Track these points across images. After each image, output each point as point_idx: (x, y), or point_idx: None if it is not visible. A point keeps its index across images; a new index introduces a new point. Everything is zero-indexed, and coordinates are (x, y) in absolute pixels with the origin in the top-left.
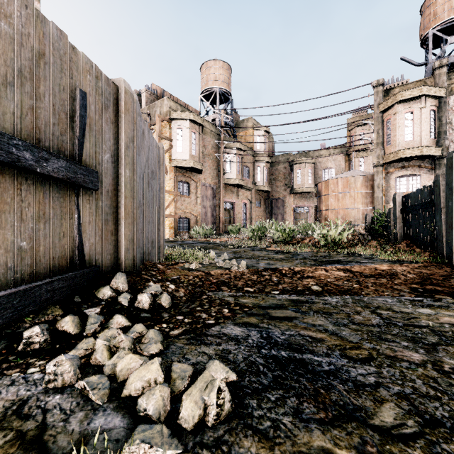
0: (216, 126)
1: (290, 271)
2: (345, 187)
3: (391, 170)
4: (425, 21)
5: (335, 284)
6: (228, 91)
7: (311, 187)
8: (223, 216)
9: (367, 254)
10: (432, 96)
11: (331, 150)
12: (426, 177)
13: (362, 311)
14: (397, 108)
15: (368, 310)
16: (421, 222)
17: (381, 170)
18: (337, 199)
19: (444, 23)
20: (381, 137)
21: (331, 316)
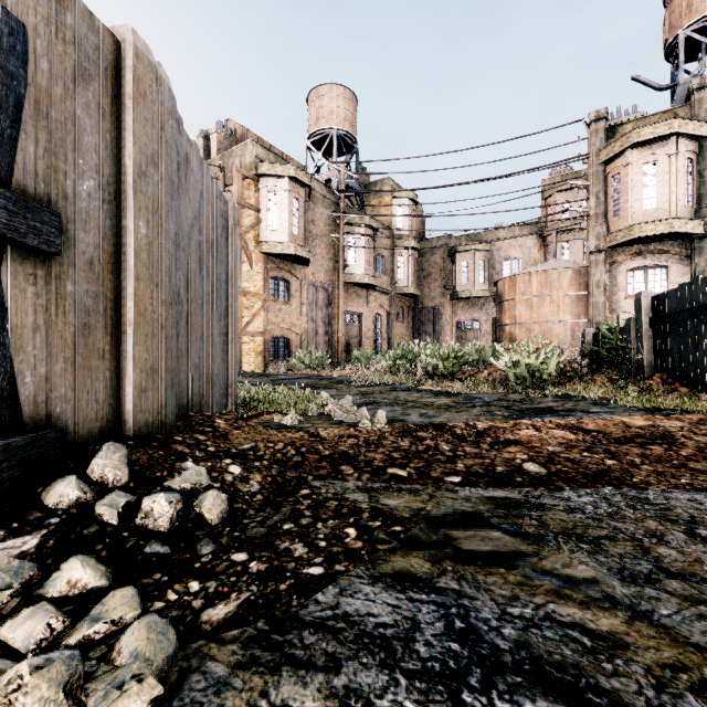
0: (331, 190)
1: (470, 430)
2: (544, 287)
3: (619, 259)
4: (674, 16)
5: (567, 458)
6: (351, 135)
7: (484, 289)
8: (343, 335)
9: (595, 397)
10: (688, 135)
11: (516, 230)
12: (678, 270)
13: (664, 531)
14: (630, 155)
15: (677, 528)
16: (689, 341)
17: (602, 259)
18: (529, 307)
19: (705, 19)
20: (604, 204)
21: (602, 547)
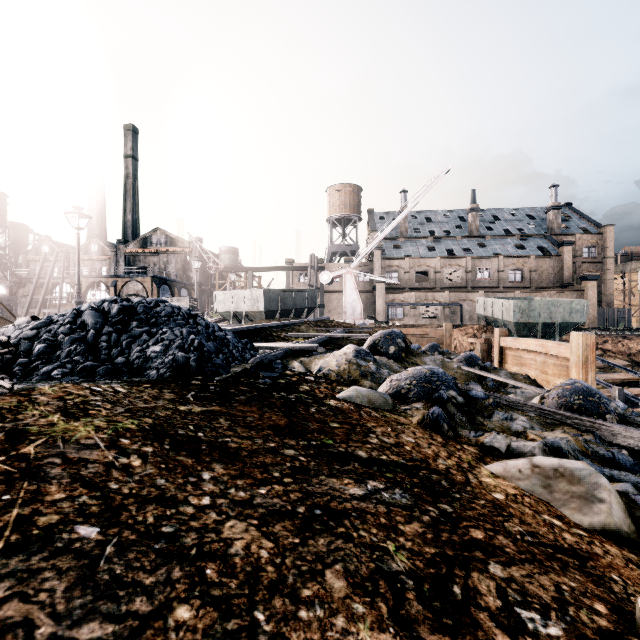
0: None
1: None
2: None
3: None
4: None
5: None
6: None
7: None
8: None
9: None
10: None
11: None
12: None
13: None
14: None
15: None
16: None
17: None
18: None
19: None
20: None
21: None
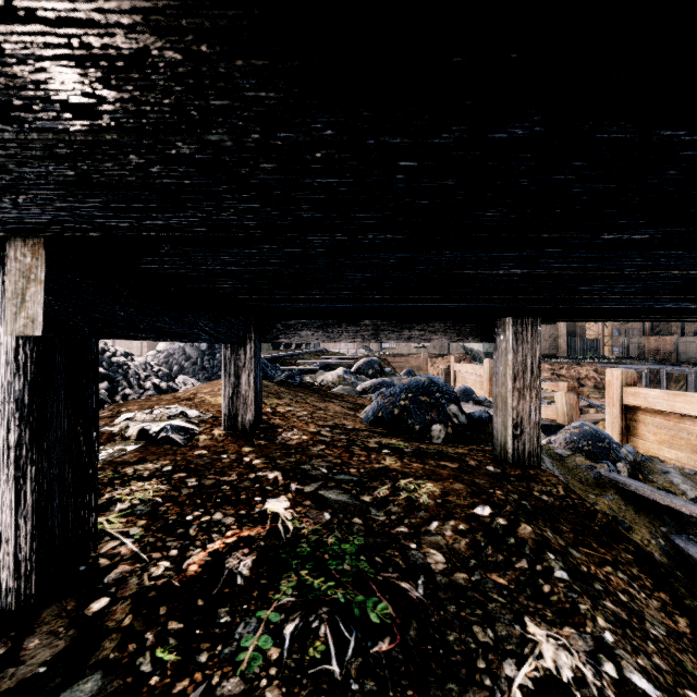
0: None
1: None
2: None
3: None
4: None
5: None
6: None
7: None
8: None
9: None
10: None
11: None
12: None
13: None
14: None
15: None
16: None
17: None
18: None
19: None
20: None
21: None
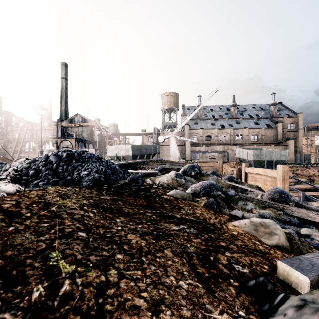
0: None
1: None
2: None
3: None
4: None
5: None
6: None
7: None
8: None
9: None
10: None
11: None
12: None
13: None
14: None
15: None
16: None
17: None
18: None
19: None
20: None
21: None
